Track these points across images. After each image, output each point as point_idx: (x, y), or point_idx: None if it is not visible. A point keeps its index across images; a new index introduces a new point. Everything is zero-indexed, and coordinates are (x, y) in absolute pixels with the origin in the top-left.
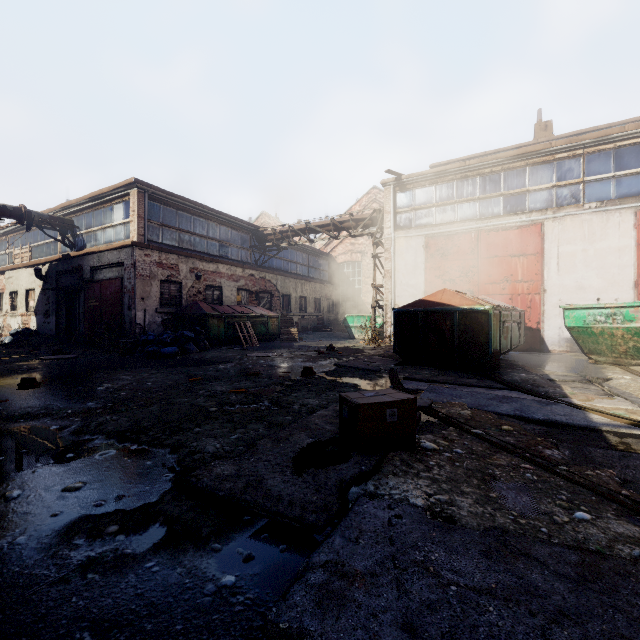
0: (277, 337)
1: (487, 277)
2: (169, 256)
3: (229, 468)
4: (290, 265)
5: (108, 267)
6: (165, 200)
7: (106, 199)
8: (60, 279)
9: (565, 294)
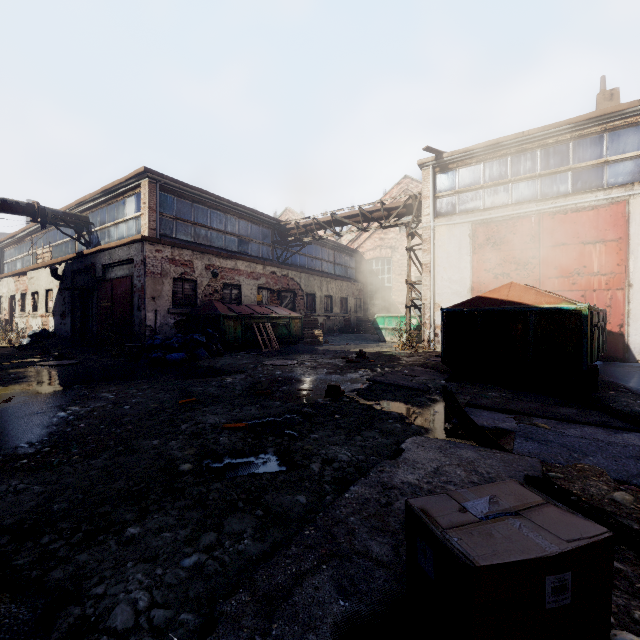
0: (300, 340)
1: (551, 270)
2: (183, 252)
3: None
4: (315, 262)
5: (119, 265)
6: (179, 191)
7: (118, 192)
8: (75, 278)
9: None
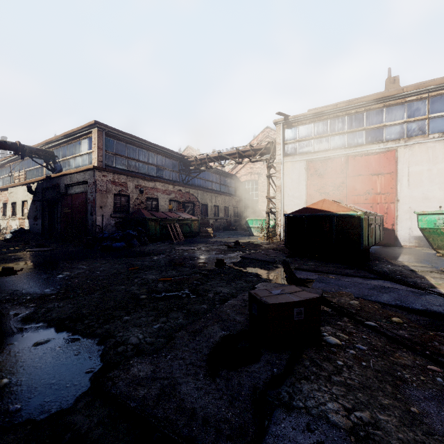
0: (198, 234)
1: (353, 190)
2: (120, 176)
3: (145, 368)
4: (207, 183)
5: (77, 184)
6: (117, 136)
7: (76, 136)
8: (44, 193)
9: (414, 203)
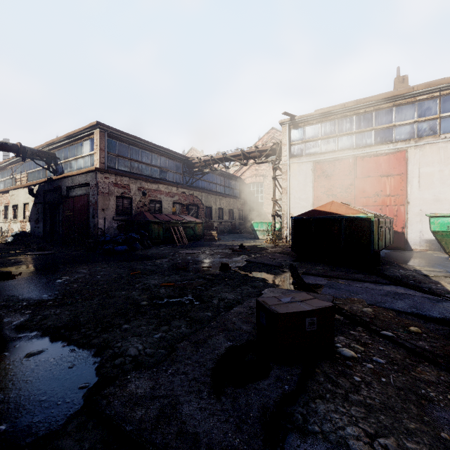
0: (202, 238)
1: (362, 192)
2: (123, 178)
3: (144, 384)
4: (211, 185)
5: (79, 187)
6: (120, 137)
7: (78, 137)
8: (46, 196)
9: (425, 205)
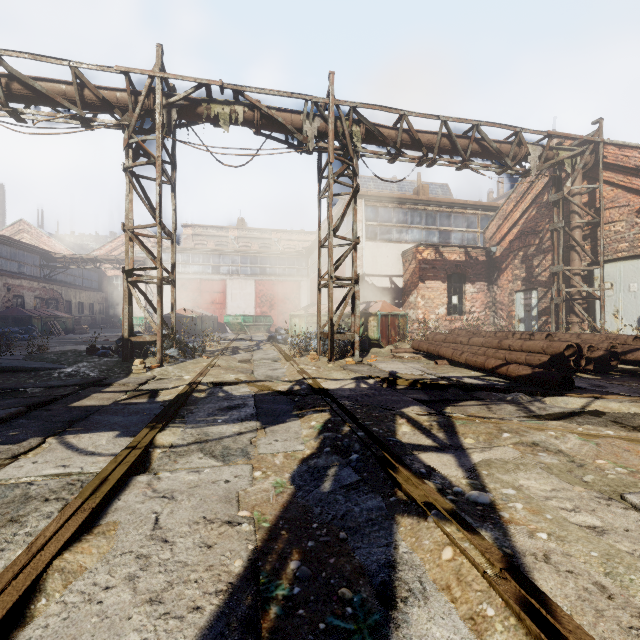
0: (72, 331)
1: (205, 301)
2: None
3: None
4: (69, 278)
5: None
6: None
7: None
8: None
9: (234, 310)
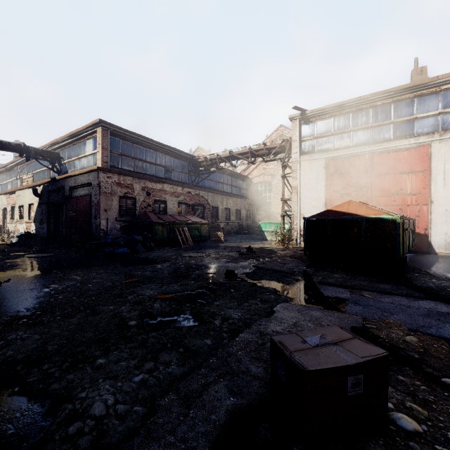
0: (208, 239)
1: (379, 191)
2: (126, 178)
3: None
4: (218, 185)
5: (81, 187)
6: (123, 136)
7: (81, 136)
8: (50, 196)
9: None
